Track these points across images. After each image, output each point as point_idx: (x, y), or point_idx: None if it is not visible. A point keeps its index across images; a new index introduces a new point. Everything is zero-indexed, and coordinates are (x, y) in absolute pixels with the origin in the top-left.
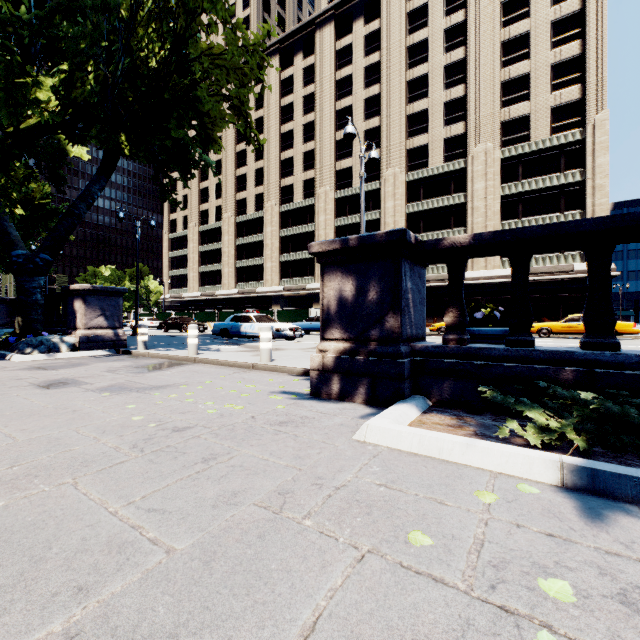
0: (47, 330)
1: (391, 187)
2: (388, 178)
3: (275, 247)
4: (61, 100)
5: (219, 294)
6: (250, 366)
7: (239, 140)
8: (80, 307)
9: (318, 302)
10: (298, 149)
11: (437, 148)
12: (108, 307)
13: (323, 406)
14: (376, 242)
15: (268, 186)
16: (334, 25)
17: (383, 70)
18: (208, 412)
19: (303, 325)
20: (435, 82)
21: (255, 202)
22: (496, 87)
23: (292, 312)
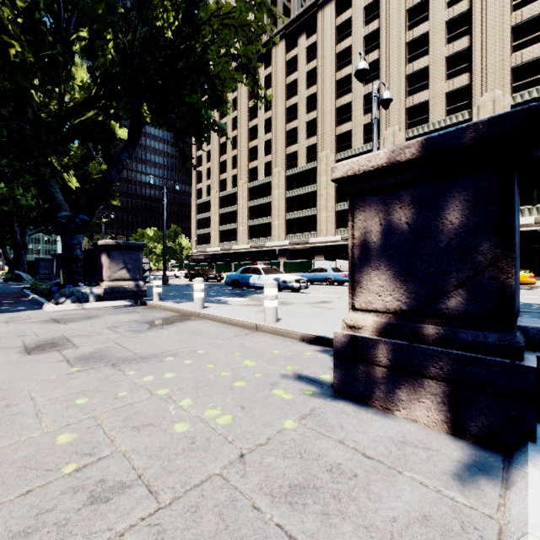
0: (87, 281)
1: (390, 145)
2: (387, 137)
3: (281, 207)
4: (96, 80)
5: (235, 249)
6: (253, 327)
7: (251, 118)
8: (105, 261)
9: (320, 254)
10: (302, 119)
11: (438, 103)
12: (129, 261)
13: (362, 429)
14: (462, 142)
15: (275, 154)
16: (334, 3)
17: (382, 36)
18: (174, 431)
19: (307, 276)
20: (436, 39)
21: (264, 169)
22: (506, 32)
23: (297, 264)
